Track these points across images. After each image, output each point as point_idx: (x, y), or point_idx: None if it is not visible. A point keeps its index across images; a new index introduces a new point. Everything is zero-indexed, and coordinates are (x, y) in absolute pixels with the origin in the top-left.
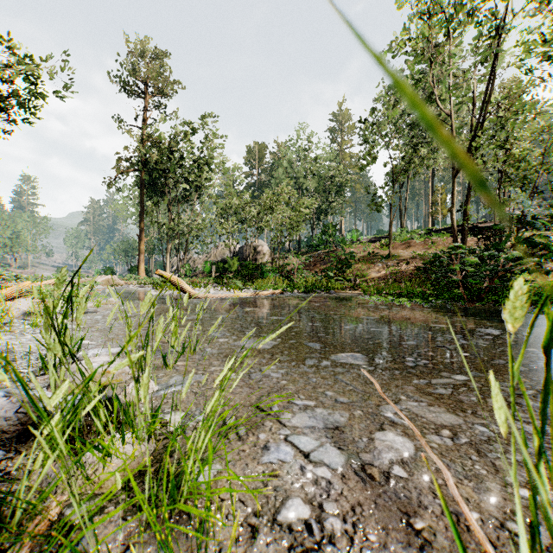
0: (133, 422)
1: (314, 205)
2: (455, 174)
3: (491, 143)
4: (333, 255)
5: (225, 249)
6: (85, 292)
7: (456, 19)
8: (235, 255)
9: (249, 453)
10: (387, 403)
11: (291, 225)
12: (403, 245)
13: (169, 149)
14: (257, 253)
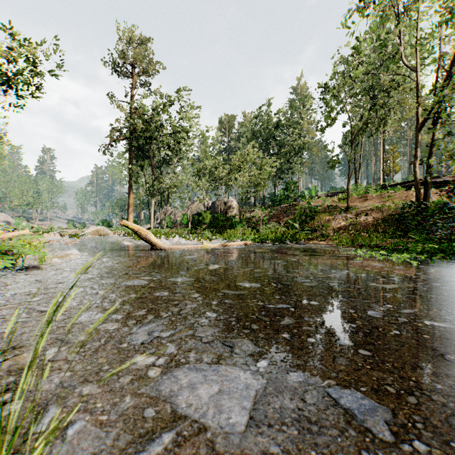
0: None
1: (277, 164)
2: (418, 127)
3: None
4: (297, 207)
5: (200, 204)
6: None
7: None
8: (208, 209)
9: None
10: None
11: (257, 182)
12: (360, 199)
13: (153, 120)
14: (227, 207)
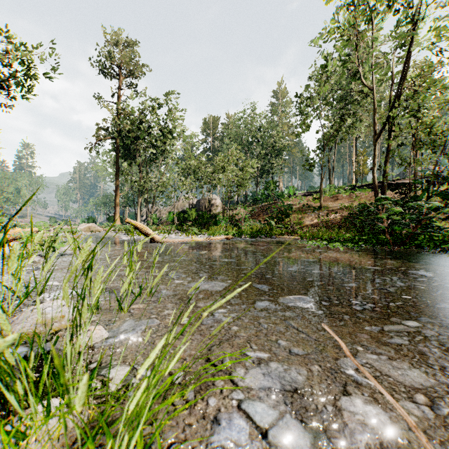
0: (73, 379)
1: (258, 165)
2: (376, 138)
3: (407, 113)
4: (274, 206)
5: (185, 202)
6: (39, 238)
7: (378, 8)
8: (193, 207)
9: (196, 428)
10: (344, 355)
11: (239, 182)
12: (332, 199)
13: (140, 121)
14: (211, 205)
